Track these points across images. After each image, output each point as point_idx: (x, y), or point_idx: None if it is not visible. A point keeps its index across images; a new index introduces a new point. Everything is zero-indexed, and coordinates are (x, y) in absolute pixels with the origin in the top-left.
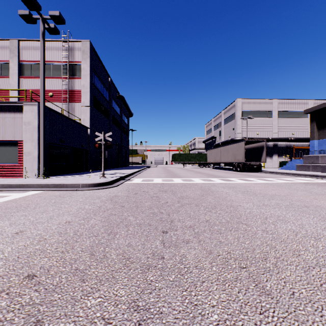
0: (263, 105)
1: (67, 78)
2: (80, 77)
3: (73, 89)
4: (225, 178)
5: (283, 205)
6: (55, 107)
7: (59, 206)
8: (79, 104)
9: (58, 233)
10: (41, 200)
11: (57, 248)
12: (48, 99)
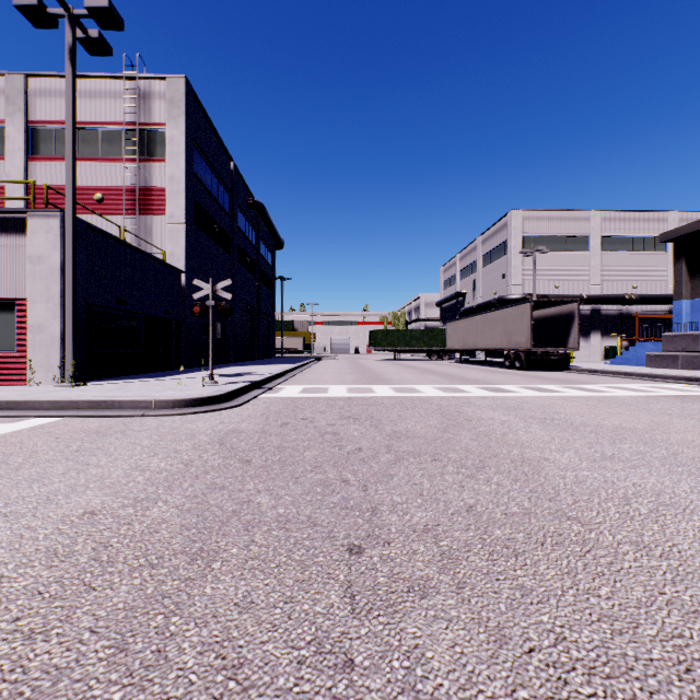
0: (569, 223)
1: (135, 161)
2: (164, 158)
3: (149, 185)
4: (492, 385)
5: (655, 456)
6: (109, 225)
7: (85, 460)
8: (162, 218)
9: (47, 555)
10: (45, 443)
11: (18, 620)
12: (92, 207)
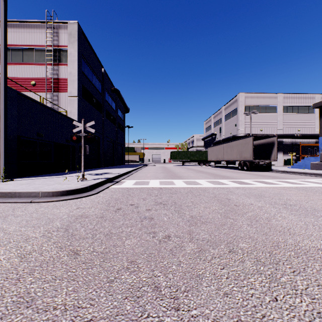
0: (267, 99)
1: (52, 65)
2: (66, 63)
3: (59, 77)
4: (237, 180)
5: None
6: (38, 97)
7: None
8: (65, 94)
9: None
10: None
11: None
12: (30, 88)
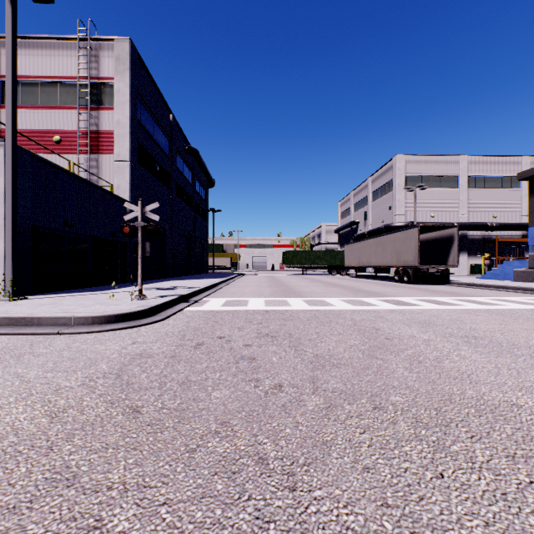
0: (442, 165)
1: (88, 109)
2: (112, 106)
3: (99, 129)
4: (392, 298)
5: None
6: (66, 162)
7: None
8: (110, 157)
9: None
10: None
11: None
12: (52, 147)
